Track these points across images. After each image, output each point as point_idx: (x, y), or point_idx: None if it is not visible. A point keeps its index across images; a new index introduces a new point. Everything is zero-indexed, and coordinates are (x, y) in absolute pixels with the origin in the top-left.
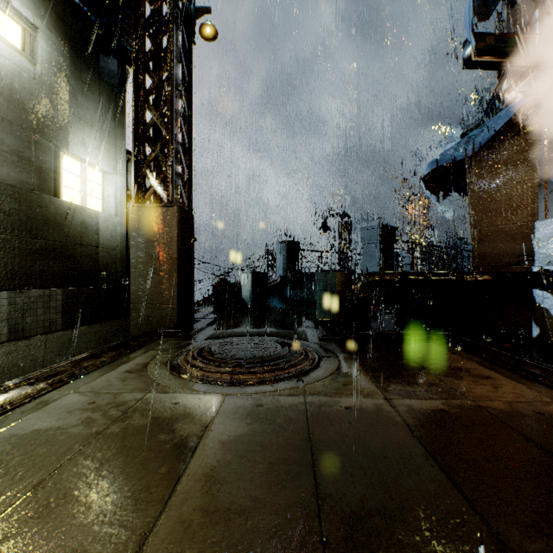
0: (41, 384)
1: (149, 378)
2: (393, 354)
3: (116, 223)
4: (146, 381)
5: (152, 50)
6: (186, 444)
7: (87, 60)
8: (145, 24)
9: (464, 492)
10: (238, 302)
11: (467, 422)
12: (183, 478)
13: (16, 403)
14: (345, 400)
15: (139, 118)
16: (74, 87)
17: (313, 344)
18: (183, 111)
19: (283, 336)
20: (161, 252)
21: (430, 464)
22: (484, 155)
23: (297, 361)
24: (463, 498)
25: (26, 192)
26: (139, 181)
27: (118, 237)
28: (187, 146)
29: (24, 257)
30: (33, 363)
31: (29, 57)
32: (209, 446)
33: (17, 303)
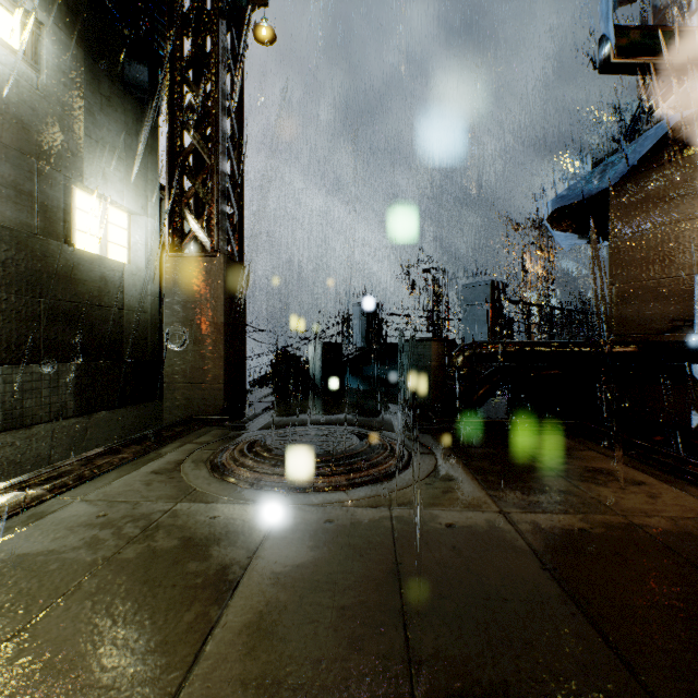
0: (37, 489)
1: (182, 482)
2: (508, 450)
3: (146, 278)
4: (177, 486)
5: (192, 54)
6: (224, 578)
7: (108, 66)
8: (183, 20)
9: (625, 658)
10: (304, 381)
11: (617, 547)
12: (217, 630)
13: (0, 515)
14: (445, 514)
15: (175, 142)
16: (91, 102)
17: (401, 436)
18: (232, 134)
19: (362, 425)
20: (203, 316)
21: (571, 612)
22: (625, 188)
23: (380, 459)
24: (625, 668)
25: (26, 236)
26: (175, 223)
27: (149, 296)
28: (238, 179)
29: (24, 322)
30: (35, 459)
31: (31, 61)
32: (256, 580)
33: (14, 382)
